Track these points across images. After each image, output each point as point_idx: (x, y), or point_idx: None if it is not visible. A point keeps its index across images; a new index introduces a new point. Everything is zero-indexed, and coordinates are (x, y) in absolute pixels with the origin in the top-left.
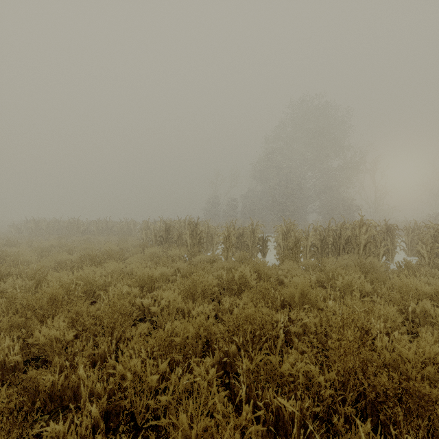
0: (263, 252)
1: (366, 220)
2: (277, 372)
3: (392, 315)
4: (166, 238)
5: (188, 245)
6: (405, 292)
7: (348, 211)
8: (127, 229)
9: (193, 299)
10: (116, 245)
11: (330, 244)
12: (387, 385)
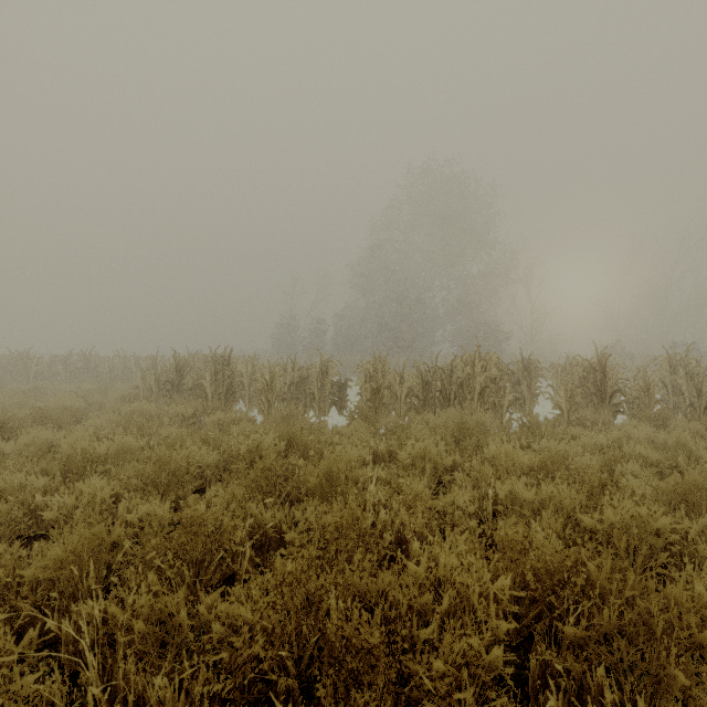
0: (339, 406)
1: (486, 354)
2: (175, 624)
3: (462, 503)
4: (177, 385)
5: (209, 396)
6: (500, 465)
7: (492, 341)
8: (124, 370)
9: (158, 491)
10: (74, 398)
11: (437, 392)
12: (330, 633)
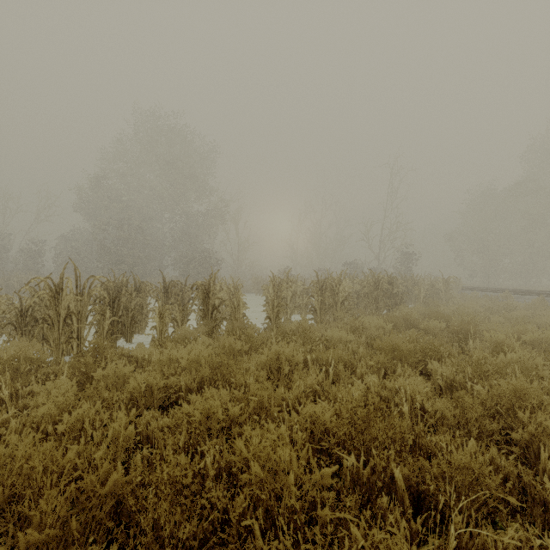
0: None
1: (90, 277)
2: None
3: None
4: None
5: None
6: None
7: (205, 265)
8: None
9: None
10: None
11: (41, 319)
12: None
